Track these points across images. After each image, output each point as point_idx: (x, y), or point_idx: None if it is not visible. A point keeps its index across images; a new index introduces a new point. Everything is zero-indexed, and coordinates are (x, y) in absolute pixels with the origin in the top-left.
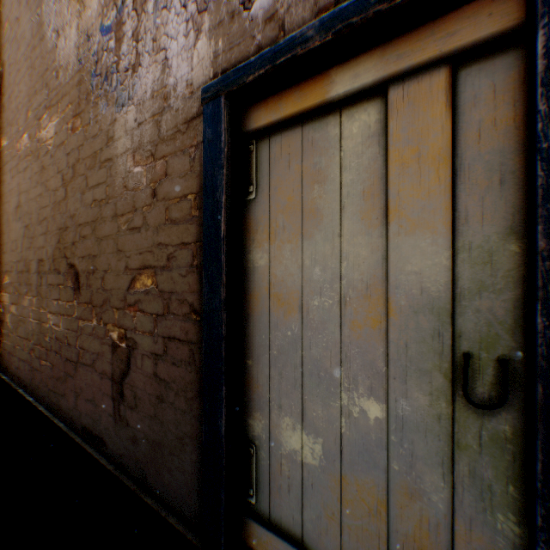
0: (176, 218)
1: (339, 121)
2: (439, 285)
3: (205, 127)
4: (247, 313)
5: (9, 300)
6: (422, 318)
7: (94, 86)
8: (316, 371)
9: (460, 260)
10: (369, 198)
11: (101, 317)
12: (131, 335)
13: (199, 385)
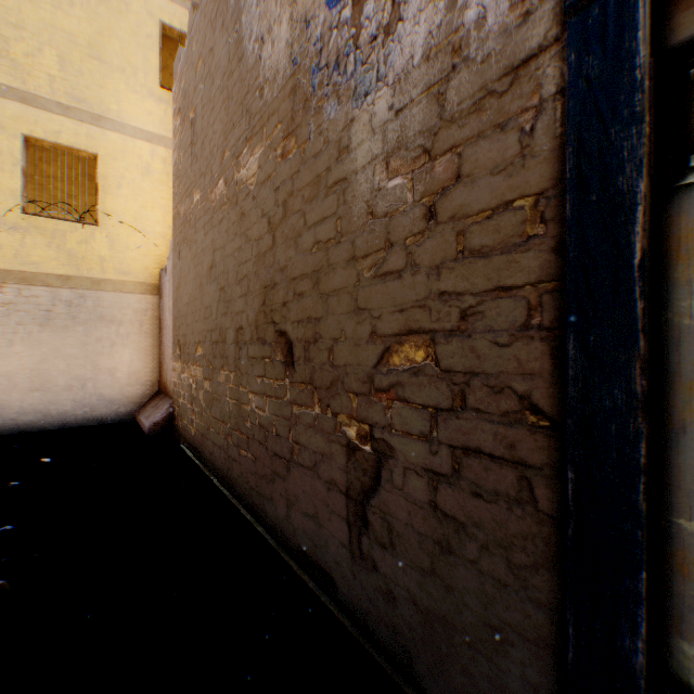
0: (483, 246)
1: None
2: None
3: (578, 57)
4: (677, 421)
5: (200, 374)
6: None
7: (316, 86)
8: None
9: None
10: None
11: (327, 404)
12: (381, 435)
13: (547, 546)
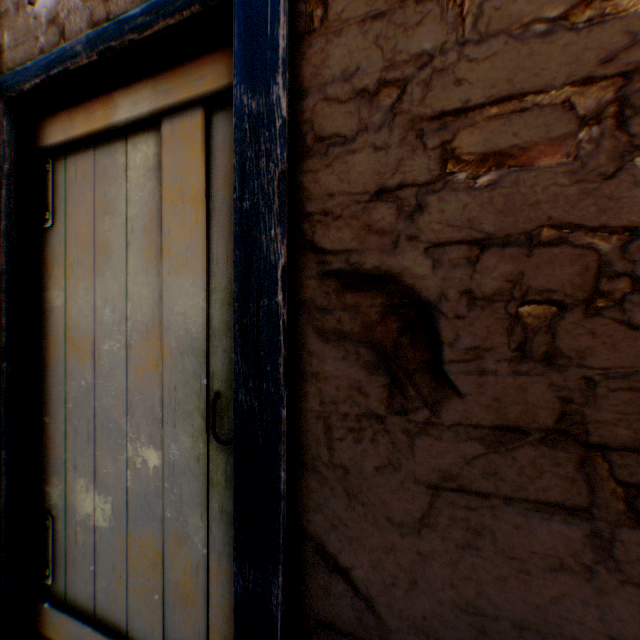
0: None
1: (126, 149)
2: (198, 326)
3: None
4: (46, 361)
5: None
6: (187, 359)
7: None
8: (107, 423)
9: (214, 301)
10: (150, 235)
11: None
12: None
13: None
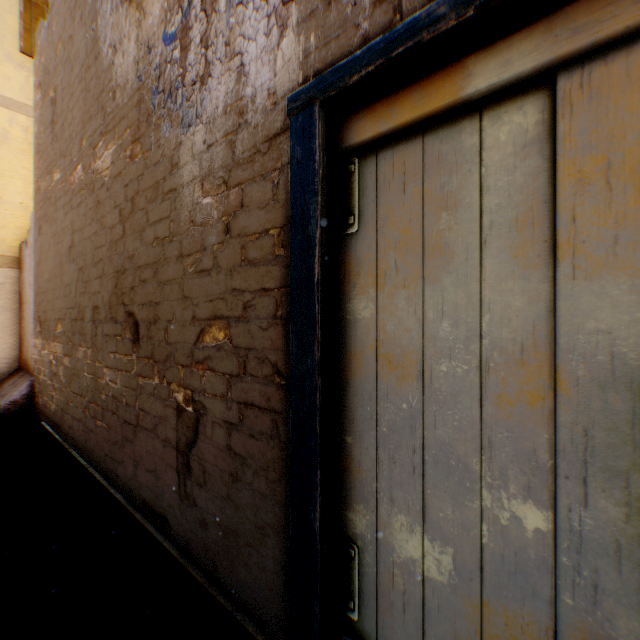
0: (255, 258)
1: (477, 127)
2: None
3: (294, 145)
4: (345, 377)
5: (61, 351)
6: (612, 396)
7: (156, 105)
8: (444, 458)
9: None
10: (525, 229)
11: (164, 375)
12: (198, 398)
13: (285, 465)
